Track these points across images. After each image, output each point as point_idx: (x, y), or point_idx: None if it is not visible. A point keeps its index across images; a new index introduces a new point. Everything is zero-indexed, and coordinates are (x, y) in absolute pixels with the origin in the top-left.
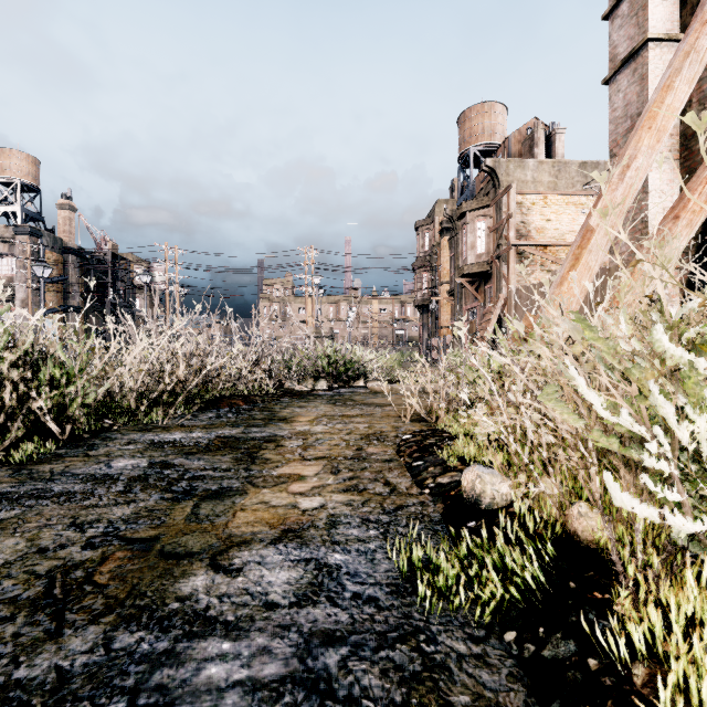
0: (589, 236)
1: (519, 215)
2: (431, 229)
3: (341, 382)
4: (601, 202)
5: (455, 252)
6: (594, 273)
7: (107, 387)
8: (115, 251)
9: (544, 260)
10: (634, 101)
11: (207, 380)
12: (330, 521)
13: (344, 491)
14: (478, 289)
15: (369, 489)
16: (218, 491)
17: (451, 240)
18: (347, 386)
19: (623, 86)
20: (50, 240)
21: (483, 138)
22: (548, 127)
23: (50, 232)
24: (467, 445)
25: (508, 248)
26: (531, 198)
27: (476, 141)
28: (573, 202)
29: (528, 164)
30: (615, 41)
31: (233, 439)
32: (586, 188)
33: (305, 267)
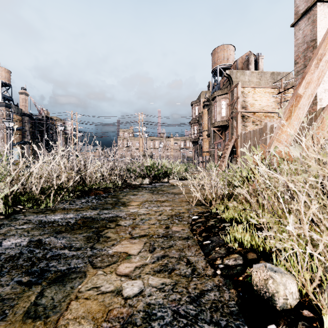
0: (298, 100)
1: (242, 98)
2: (198, 105)
3: (156, 180)
4: (305, 80)
5: (210, 116)
6: (301, 121)
7: (16, 187)
8: (48, 115)
9: (254, 119)
10: (309, 34)
11: (83, 180)
12: (146, 316)
13: (157, 271)
14: (222, 133)
15: (176, 270)
16: (64, 272)
17: (208, 110)
18: (159, 181)
19: (302, 27)
20: (15, 109)
21: (223, 62)
22: (255, 55)
23: (16, 106)
24: (242, 232)
25: (237, 113)
26: (248, 89)
27: (220, 63)
28: (268, 91)
29: (246, 73)
30: (298, 4)
31: (90, 219)
32: (274, 85)
33: (139, 123)
